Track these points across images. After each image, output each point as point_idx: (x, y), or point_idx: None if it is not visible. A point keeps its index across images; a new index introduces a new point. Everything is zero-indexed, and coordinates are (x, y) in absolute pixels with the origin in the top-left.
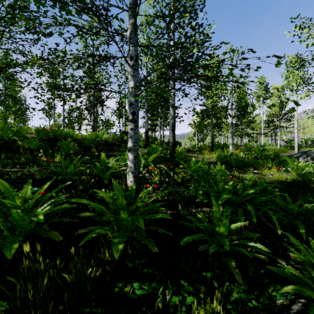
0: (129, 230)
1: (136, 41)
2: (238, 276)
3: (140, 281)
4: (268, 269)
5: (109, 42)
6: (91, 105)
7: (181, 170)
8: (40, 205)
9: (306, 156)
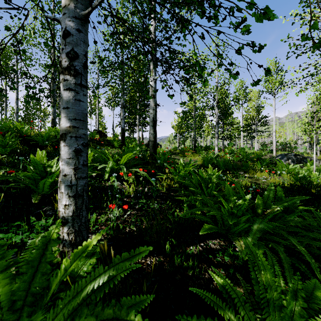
0: None
1: None
2: None
3: None
4: None
5: None
6: None
7: (166, 176)
8: None
9: (287, 159)
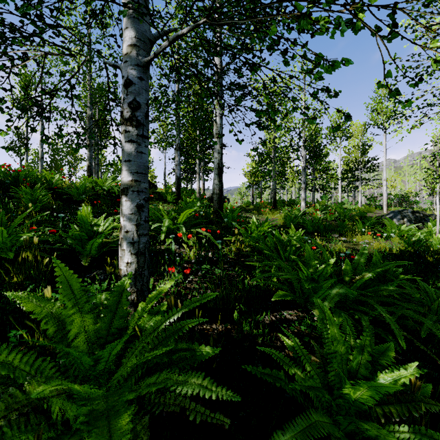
0: None
1: None
2: None
3: None
4: None
5: None
6: (42, 93)
7: (234, 238)
8: None
9: (401, 217)
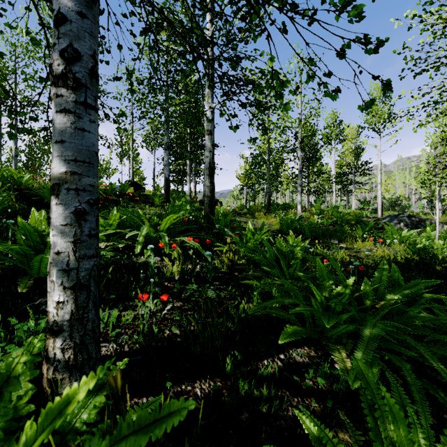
0: None
1: None
2: None
3: None
4: None
5: None
6: None
7: (227, 247)
8: None
9: (398, 222)
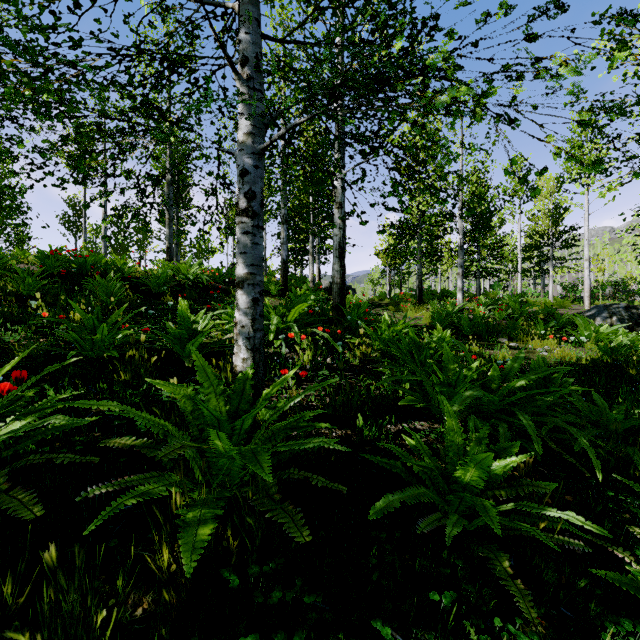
0: (235, 482)
1: (256, 21)
2: (525, 602)
3: (261, 630)
4: (589, 573)
5: (192, 31)
6: (150, 179)
7: (359, 340)
8: (1, 419)
9: (609, 315)
